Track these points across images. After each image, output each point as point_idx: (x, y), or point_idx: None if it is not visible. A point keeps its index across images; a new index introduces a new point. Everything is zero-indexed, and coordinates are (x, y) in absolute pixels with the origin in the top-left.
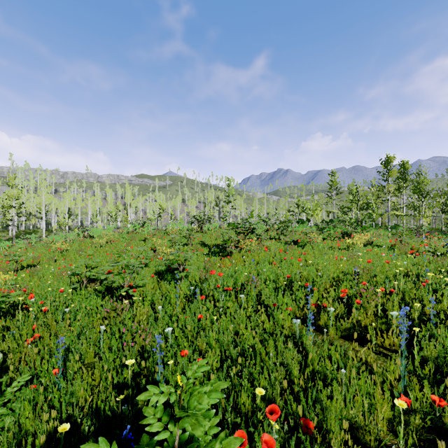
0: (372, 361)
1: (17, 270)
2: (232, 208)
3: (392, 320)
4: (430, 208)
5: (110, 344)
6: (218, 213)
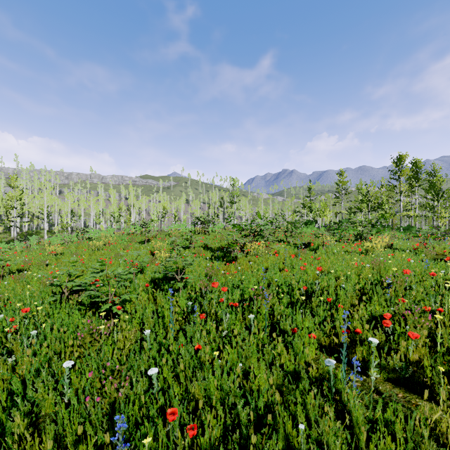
0: (449, 433)
1: (3, 276)
2: (237, 208)
3: (449, 353)
4: (446, 208)
5: (79, 385)
6: (223, 214)
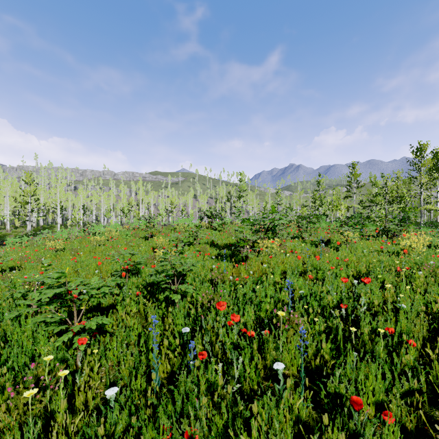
0: None
1: None
2: (244, 203)
3: None
4: None
5: None
6: (230, 208)
